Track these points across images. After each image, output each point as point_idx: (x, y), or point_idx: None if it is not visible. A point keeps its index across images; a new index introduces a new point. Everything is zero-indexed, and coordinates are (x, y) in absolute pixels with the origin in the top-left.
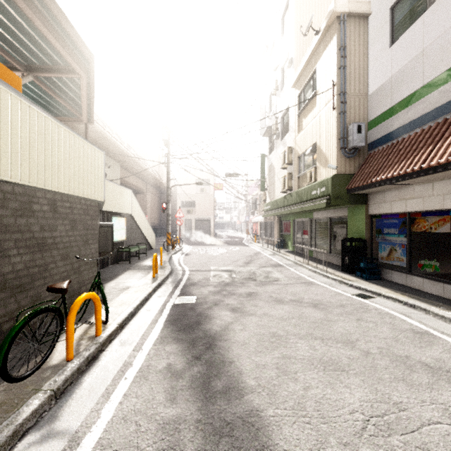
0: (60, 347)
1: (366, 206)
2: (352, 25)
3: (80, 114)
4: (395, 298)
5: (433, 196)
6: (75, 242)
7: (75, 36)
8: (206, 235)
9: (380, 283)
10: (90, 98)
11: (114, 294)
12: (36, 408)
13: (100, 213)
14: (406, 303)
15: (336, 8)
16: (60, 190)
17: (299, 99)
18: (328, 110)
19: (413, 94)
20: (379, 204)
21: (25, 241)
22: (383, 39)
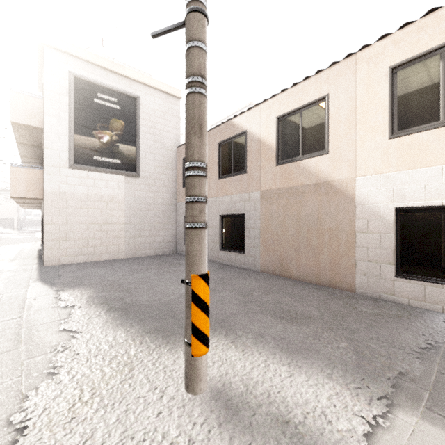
0: None
1: None
2: None
3: None
4: None
5: None
6: None
7: None
8: (11, 230)
9: None
10: None
11: None
12: None
13: None
14: None
15: None
16: None
17: None
18: None
19: None
20: None
21: None
22: None
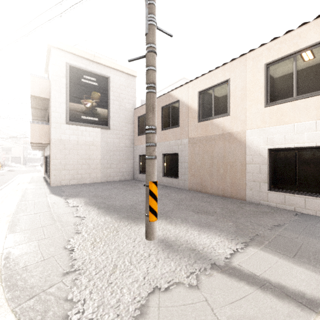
0: None
1: None
2: None
3: None
4: None
5: None
6: None
7: None
8: (19, 164)
9: None
10: None
11: None
12: None
13: None
14: None
15: None
16: None
17: None
18: None
19: None
20: None
21: None
22: None
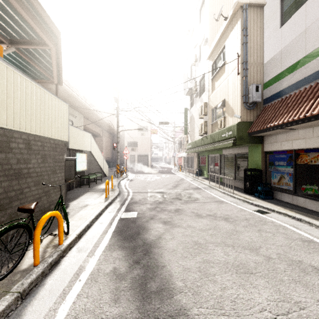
0: (30, 254)
1: (262, 145)
2: (252, 13)
3: (52, 77)
4: (286, 213)
5: (313, 137)
6: (46, 171)
7: (45, 16)
8: (145, 166)
9: (273, 202)
10: (59, 65)
11: (76, 210)
12: (3, 309)
13: (67, 150)
14: (294, 217)
15: (240, 0)
16: (32, 132)
17: (212, 67)
18: (234, 75)
19: (298, 62)
20: (272, 144)
21: (4, 171)
22: (275, 22)
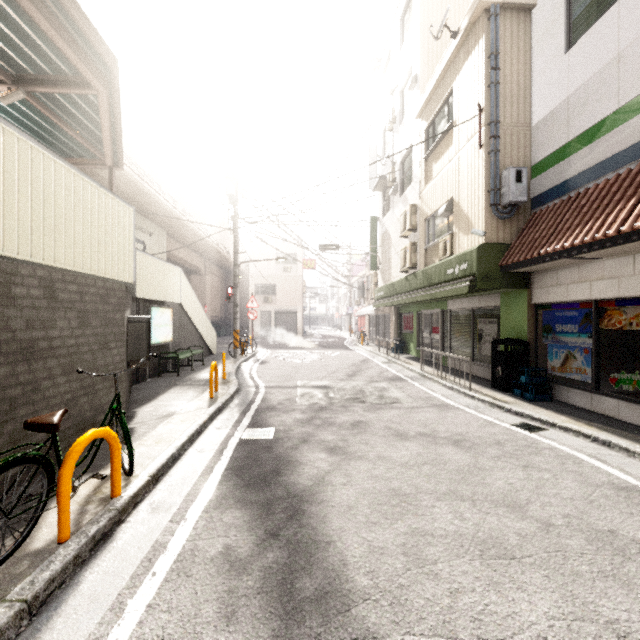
0: (51, 517)
1: (529, 292)
2: (508, 22)
3: (102, 153)
4: (578, 431)
5: (635, 275)
6: (87, 345)
7: (86, 27)
8: (292, 334)
9: (552, 407)
10: (115, 128)
11: (149, 424)
12: None
13: (133, 301)
14: (597, 439)
15: None
16: (59, 264)
17: (427, 134)
18: (471, 148)
19: (602, 122)
20: (549, 288)
21: None
22: (555, 41)
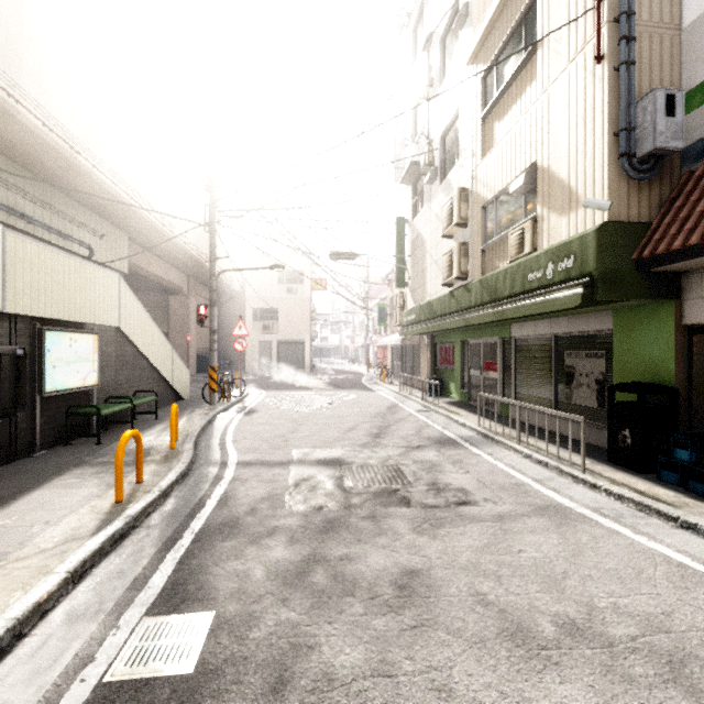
0: None
1: (678, 305)
2: None
3: None
4: None
5: None
6: None
7: None
8: (298, 369)
9: None
10: None
11: None
12: None
13: None
14: None
15: None
16: None
17: (484, 83)
18: (576, 72)
19: None
20: None
21: None
22: None
